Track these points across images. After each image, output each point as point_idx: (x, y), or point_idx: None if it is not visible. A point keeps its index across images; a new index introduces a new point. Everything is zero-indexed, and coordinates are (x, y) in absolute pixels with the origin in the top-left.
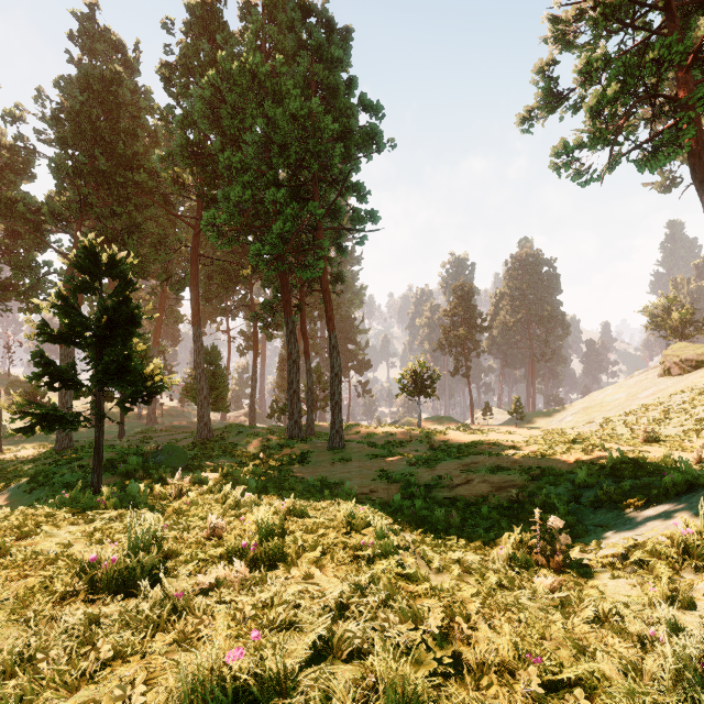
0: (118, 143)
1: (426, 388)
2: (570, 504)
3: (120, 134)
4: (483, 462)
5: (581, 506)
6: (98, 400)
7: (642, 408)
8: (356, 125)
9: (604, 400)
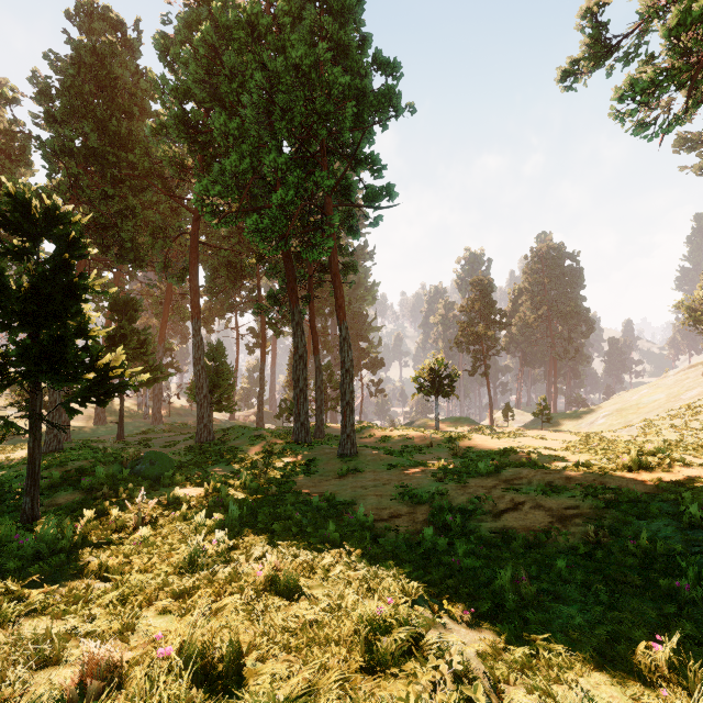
0: (111, 120)
1: (444, 388)
2: (691, 557)
3: (114, 111)
4: (528, 478)
5: None
6: (32, 400)
7: (690, 411)
8: (370, 87)
9: (640, 402)
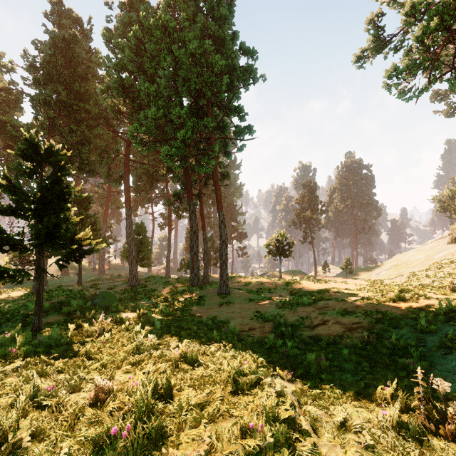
0: (74, 83)
1: (285, 251)
2: (418, 348)
3: (76, 77)
4: (333, 306)
5: (428, 350)
6: (38, 259)
7: (438, 266)
8: (238, 65)
9: (408, 260)
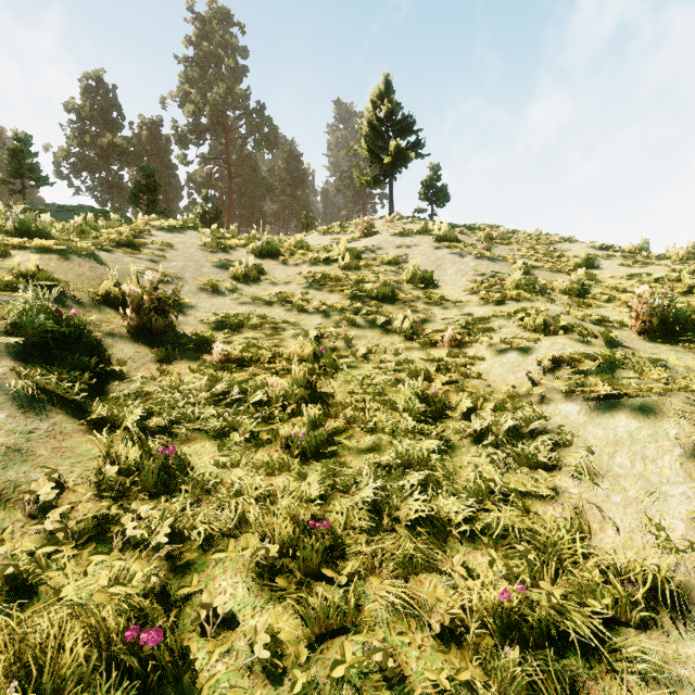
0: None
1: None
2: None
3: None
4: None
5: None
6: None
7: None
8: None
9: None
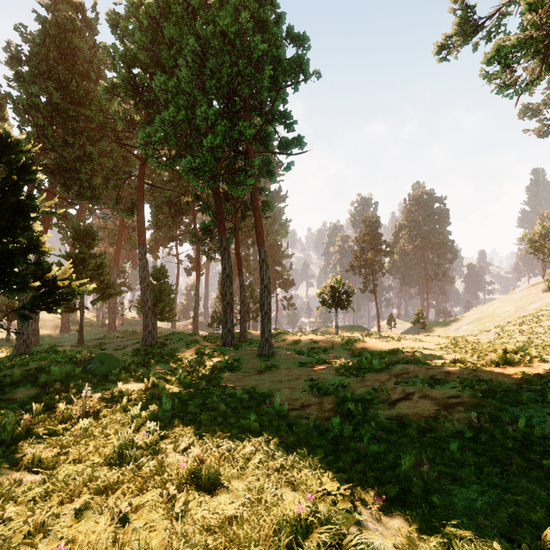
0: (71, 81)
1: (342, 302)
2: None
3: (74, 75)
4: (414, 372)
5: None
6: None
7: (535, 319)
8: (284, 55)
9: (495, 312)
